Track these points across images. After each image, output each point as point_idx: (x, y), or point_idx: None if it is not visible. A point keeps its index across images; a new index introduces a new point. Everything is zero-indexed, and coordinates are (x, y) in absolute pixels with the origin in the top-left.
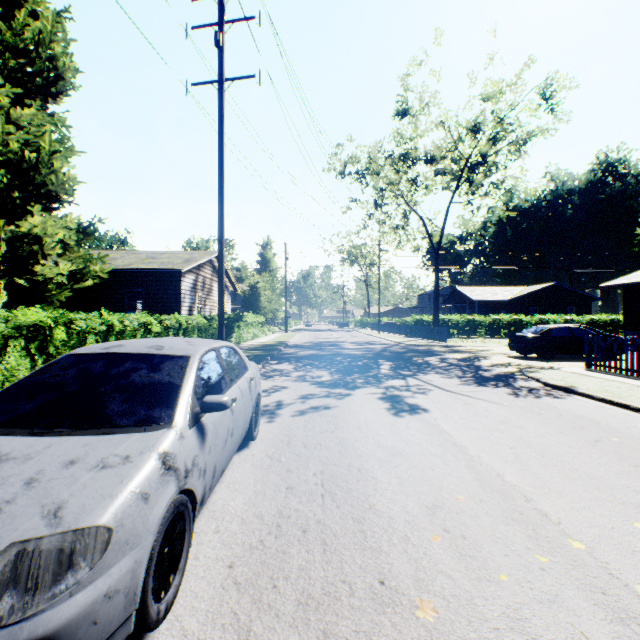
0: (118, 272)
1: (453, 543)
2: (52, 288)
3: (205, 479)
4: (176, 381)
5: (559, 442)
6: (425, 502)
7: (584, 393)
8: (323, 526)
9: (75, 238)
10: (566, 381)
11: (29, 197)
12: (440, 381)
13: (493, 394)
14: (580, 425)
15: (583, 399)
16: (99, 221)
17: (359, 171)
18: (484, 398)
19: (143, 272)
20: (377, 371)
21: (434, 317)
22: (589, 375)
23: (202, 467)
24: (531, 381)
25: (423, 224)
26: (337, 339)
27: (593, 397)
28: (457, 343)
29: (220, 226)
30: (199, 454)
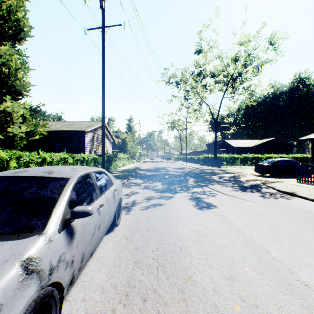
0: (53, 132)
1: (250, 312)
2: (16, 139)
3: (73, 267)
4: (55, 196)
5: (298, 227)
6: (225, 274)
7: (302, 196)
8: (157, 295)
9: (29, 113)
10: (289, 189)
11: (5, 92)
12: (221, 189)
13: (251, 196)
14: (306, 216)
15: (301, 199)
16: (42, 105)
17: (176, 81)
18: (247, 199)
19: (66, 132)
20: (187, 183)
21: (214, 155)
22: (300, 185)
23: (69, 260)
24: (270, 189)
25: (209, 108)
26: (165, 166)
27: (307, 198)
28: (226, 168)
29: (103, 105)
30: (66, 251)
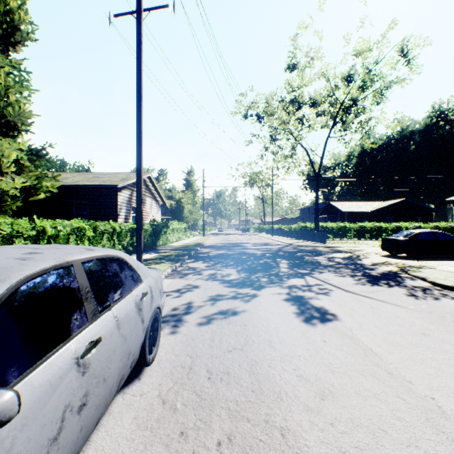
0: (68, 188)
1: None
2: (6, 199)
3: None
4: None
5: None
6: None
7: None
8: None
9: (26, 158)
10: (453, 281)
11: None
12: (336, 280)
13: (392, 295)
14: None
15: None
16: (49, 146)
17: (258, 114)
18: (386, 300)
19: (88, 188)
20: (277, 269)
21: (315, 224)
22: None
23: None
24: (418, 280)
25: (307, 154)
26: (242, 241)
27: None
28: (334, 244)
29: (138, 141)
30: None
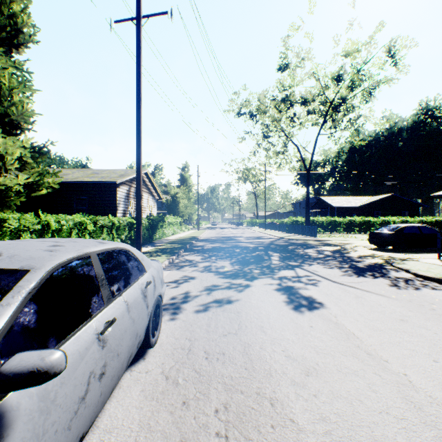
0: (68, 184)
1: None
2: (10, 195)
3: None
4: None
5: None
6: None
7: None
8: None
9: (29, 155)
10: (434, 272)
11: None
12: (324, 272)
13: (376, 285)
14: None
15: None
16: (51, 143)
17: (251, 112)
18: (371, 290)
19: (87, 184)
20: (269, 262)
21: (306, 218)
22: None
23: None
24: (402, 272)
25: (298, 150)
26: (235, 235)
27: None
28: (324, 238)
29: (138, 140)
30: None
